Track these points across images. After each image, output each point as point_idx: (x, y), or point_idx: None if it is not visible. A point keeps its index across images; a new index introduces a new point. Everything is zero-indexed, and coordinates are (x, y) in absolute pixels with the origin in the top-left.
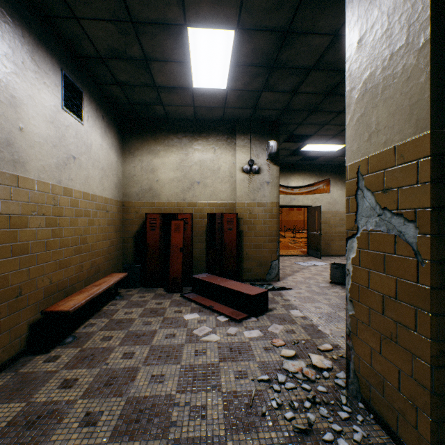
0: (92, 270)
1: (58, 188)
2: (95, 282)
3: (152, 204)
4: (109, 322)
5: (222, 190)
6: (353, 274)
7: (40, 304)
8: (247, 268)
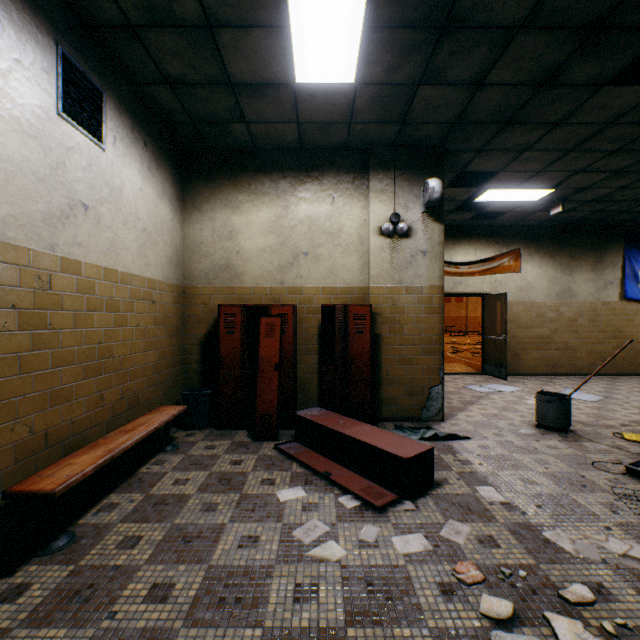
0: (124, 402)
1: (49, 259)
2: (127, 424)
3: (230, 291)
4: (142, 503)
5: (346, 267)
6: None
7: (6, 475)
8: (388, 399)
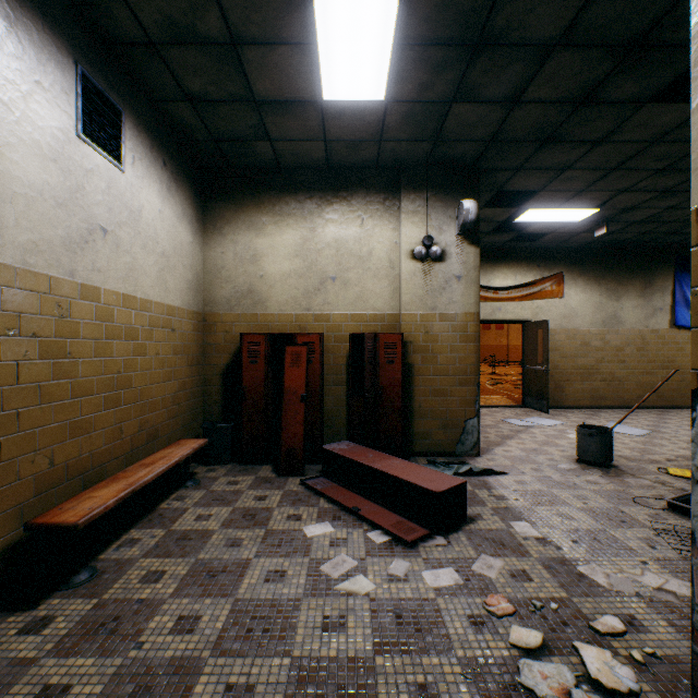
0: (143, 435)
1: (69, 286)
2: (146, 458)
3: (253, 318)
4: (164, 538)
5: (376, 292)
6: None
7: (27, 507)
8: (420, 432)
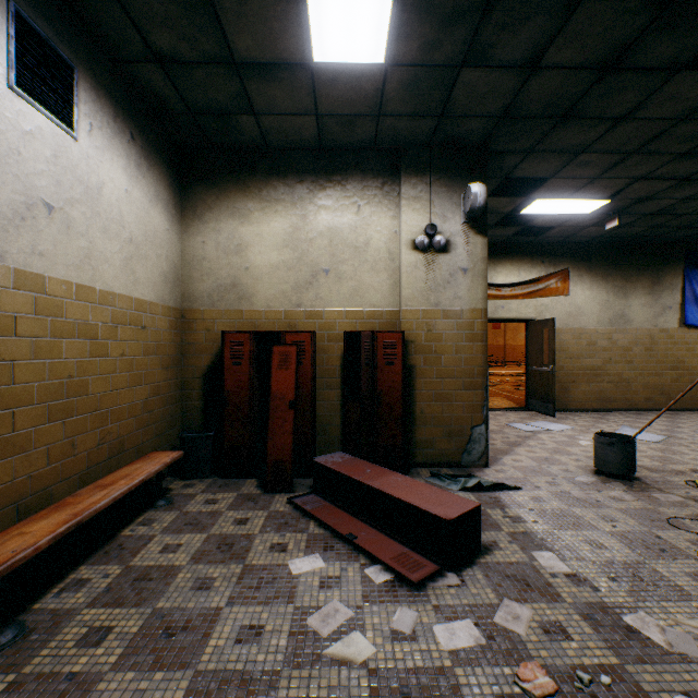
0: (103, 449)
1: None
2: (106, 477)
3: (238, 315)
4: (119, 578)
5: (374, 287)
6: None
7: None
8: (422, 441)
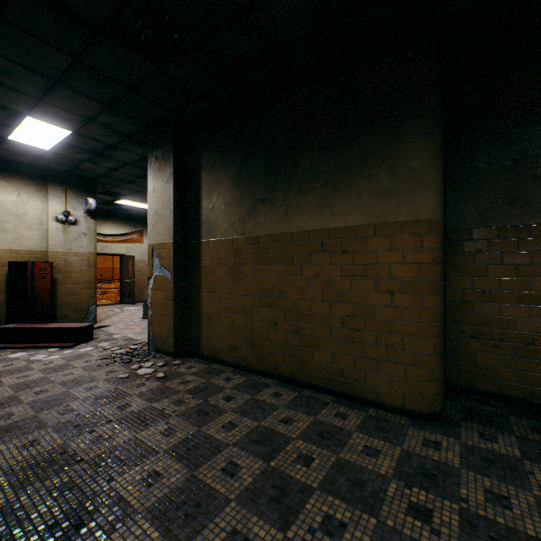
0: None
1: None
2: None
3: None
4: None
5: (31, 237)
6: (152, 295)
7: None
8: (62, 315)
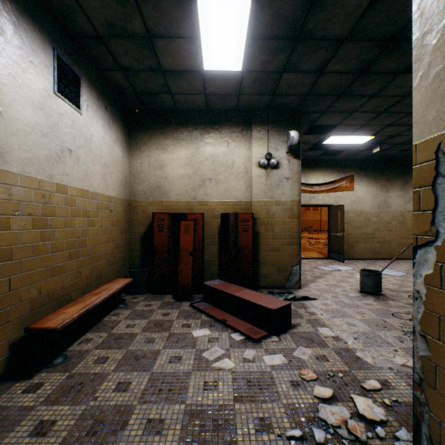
0: (93, 275)
1: (49, 184)
2: (95, 290)
3: (160, 203)
4: (107, 338)
5: (237, 188)
6: (428, 298)
7: (25, 318)
8: (264, 274)
